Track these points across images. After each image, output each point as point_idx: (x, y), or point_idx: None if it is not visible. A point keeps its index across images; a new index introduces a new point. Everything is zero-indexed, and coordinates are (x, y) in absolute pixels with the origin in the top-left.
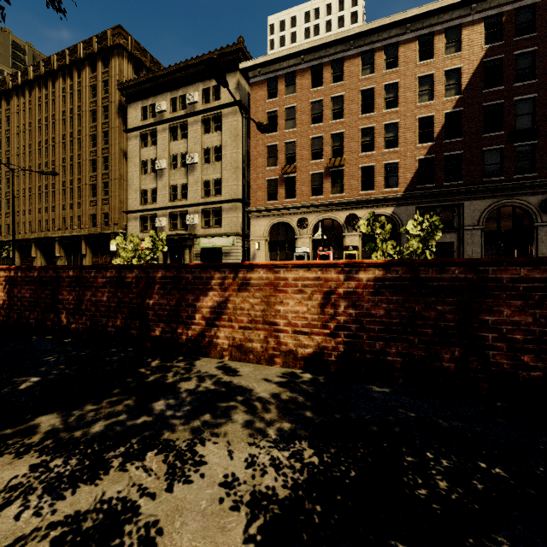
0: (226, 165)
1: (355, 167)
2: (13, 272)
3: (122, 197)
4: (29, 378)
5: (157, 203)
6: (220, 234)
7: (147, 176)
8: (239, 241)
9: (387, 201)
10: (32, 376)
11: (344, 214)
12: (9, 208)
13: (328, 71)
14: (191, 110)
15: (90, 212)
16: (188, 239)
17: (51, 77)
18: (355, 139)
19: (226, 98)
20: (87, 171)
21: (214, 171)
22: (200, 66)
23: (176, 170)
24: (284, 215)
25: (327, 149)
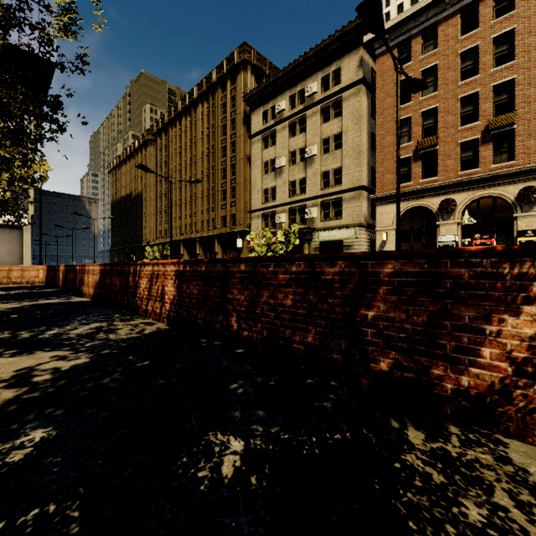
0: (347, 151)
1: (535, 122)
2: (182, 266)
3: (246, 198)
4: (227, 438)
5: (277, 201)
6: (341, 226)
7: (268, 176)
8: (362, 232)
9: None
10: (230, 433)
11: (514, 189)
12: (167, 216)
13: (488, 5)
14: (309, 103)
15: (221, 214)
16: (307, 233)
17: (193, 105)
18: (534, 84)
19: (347, 80)
20: (219, 179)
21: (333, 160)
22: (319, 54)
23: (295, 166)
24: (420, 199)
25: (486, 106)
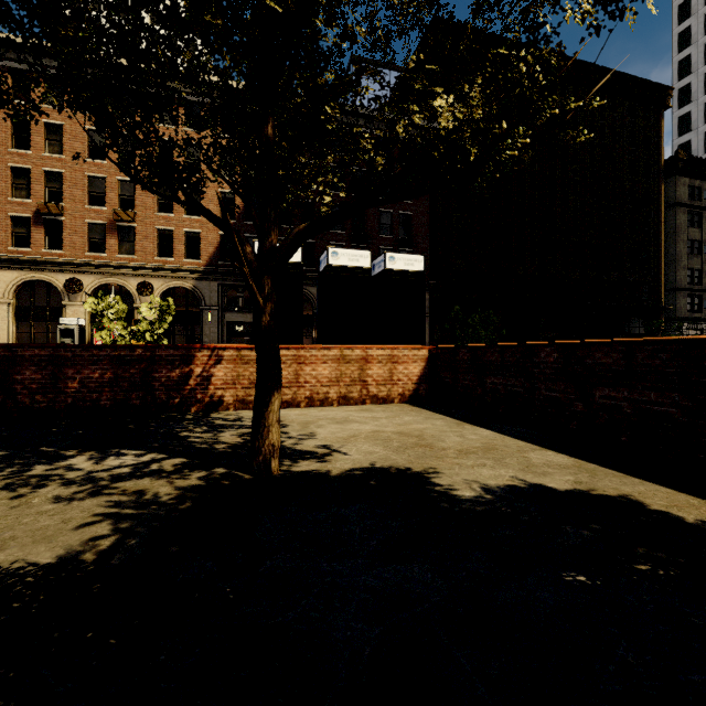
0: None
1: (151, 228)
2: None
3: None
4: None
5: None
6: None
7: None
8: None
9: (188, 273)
10: None
11: (135, 281)
12: None
13: None
14: None
15: None
16: None
17: None
18: (150, 194)
19: None
20: None
21: None
22: None
23: None
24: (43, 271)
25: (113, 196)
